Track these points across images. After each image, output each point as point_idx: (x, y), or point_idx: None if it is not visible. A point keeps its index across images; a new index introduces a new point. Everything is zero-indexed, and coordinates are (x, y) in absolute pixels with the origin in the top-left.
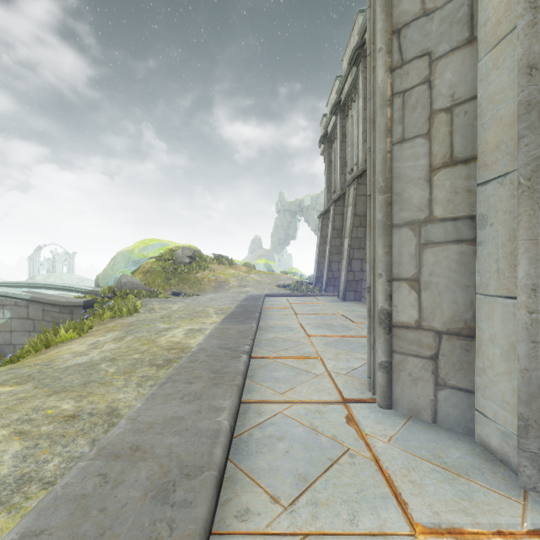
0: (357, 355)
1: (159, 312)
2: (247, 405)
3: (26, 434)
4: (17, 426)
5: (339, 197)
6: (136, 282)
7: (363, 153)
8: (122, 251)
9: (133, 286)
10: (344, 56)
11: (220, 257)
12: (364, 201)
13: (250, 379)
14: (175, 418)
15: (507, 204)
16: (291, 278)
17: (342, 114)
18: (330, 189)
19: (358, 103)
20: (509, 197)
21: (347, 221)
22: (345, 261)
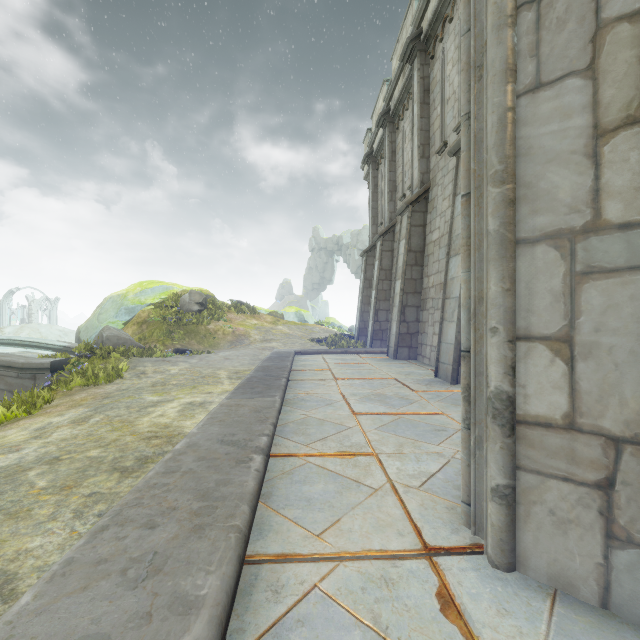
0: (429, 447)
1: (151, 377)
2: (255, 568)
3: None
4: None
5: (388, 229)
6: (123, 336)
7: (419, 172)
8: (112, 295)
9: (120, 341)
10: (394, 53)
11: (239, 304)
12: (421, 233)
13: (264, 502)
14: None
15: None
16: (328, 330)
17: (392, 126)
18: (376, 220)
19: (412, 110)
20: None
21: (398, 258)
22: (397, 309)
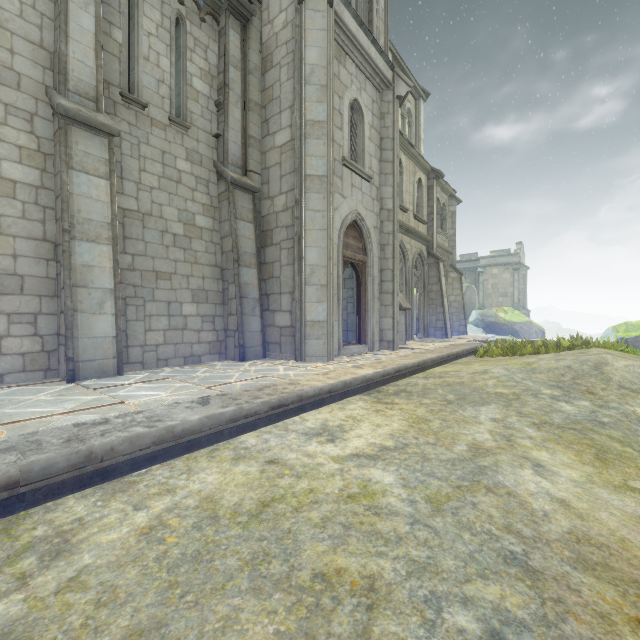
0: (286, 367)
1: None
2: None
3: (453, 374)
4: (460, 375)
5: None
6: None
7: None
8: None
9: None
10: None
11: None
12: None
13: None
14: (401, 359)
15: (335, 301)
16: None
17: None
18: None
19: None
20: (335, 300)
21: None
22: None
